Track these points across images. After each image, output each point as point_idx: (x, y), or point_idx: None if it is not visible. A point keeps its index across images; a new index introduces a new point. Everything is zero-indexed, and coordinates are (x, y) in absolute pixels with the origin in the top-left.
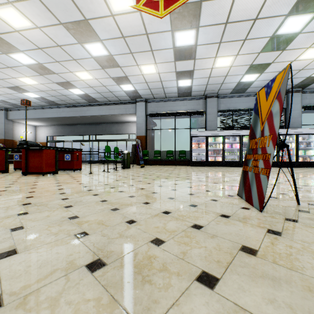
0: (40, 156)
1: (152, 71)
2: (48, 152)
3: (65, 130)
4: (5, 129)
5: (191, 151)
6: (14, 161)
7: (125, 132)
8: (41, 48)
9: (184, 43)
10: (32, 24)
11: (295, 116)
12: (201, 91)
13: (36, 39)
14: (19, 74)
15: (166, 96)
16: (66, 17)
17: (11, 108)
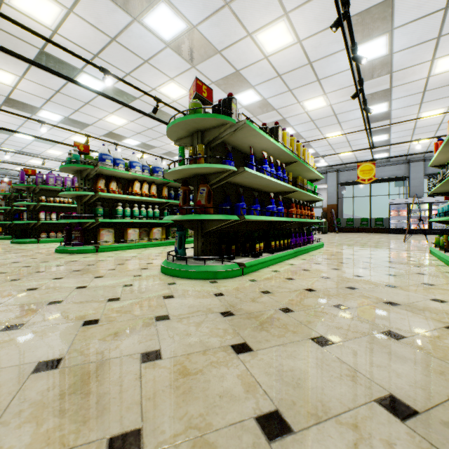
0: None
1: (348, 154)
2: None
3: None
4: None
5: (389, 219)
6: None
7: None
8: None
9: (378, 140)
10: None
11: None
12: (402, 158)
13: None
14: None
15: None
16: None
17: None
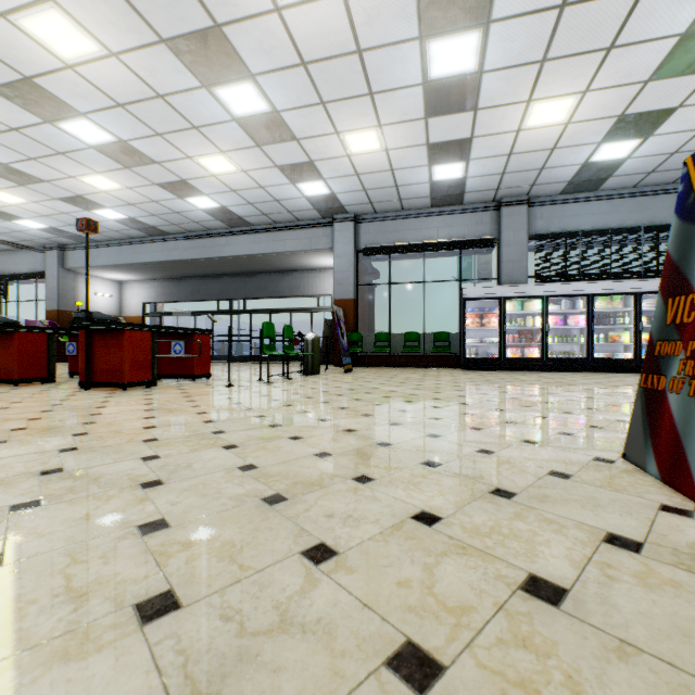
0: (117, 347)
1: (372, 147)
2: (136, 338)
3: (180, 290)
4: (60, 290)
5: (464, 335)
6: (70, 356)
7: (309, 291)
8: (123, 104)
9: (451, 69)
10: (99, 48)
11: None
12: (489, 192)
13: (110, 83)
14: (81, 169)
15: (402, 206)
16: (173, 23)
17: (71, 244)
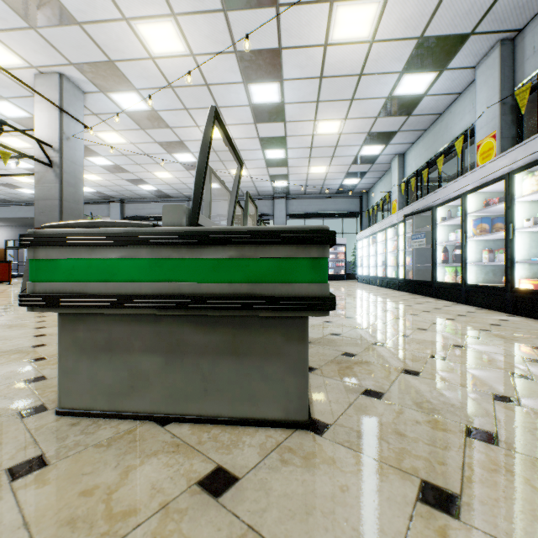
0: None
1: (99, 179)
2: None
3: None
4: None
5: None
6: None
7: None
8: None
9: (104, 163)
10: None
11: (279, 224)
12: (180, 194)
13: None
14: None
15: (143, 197)
16: None
17: None
